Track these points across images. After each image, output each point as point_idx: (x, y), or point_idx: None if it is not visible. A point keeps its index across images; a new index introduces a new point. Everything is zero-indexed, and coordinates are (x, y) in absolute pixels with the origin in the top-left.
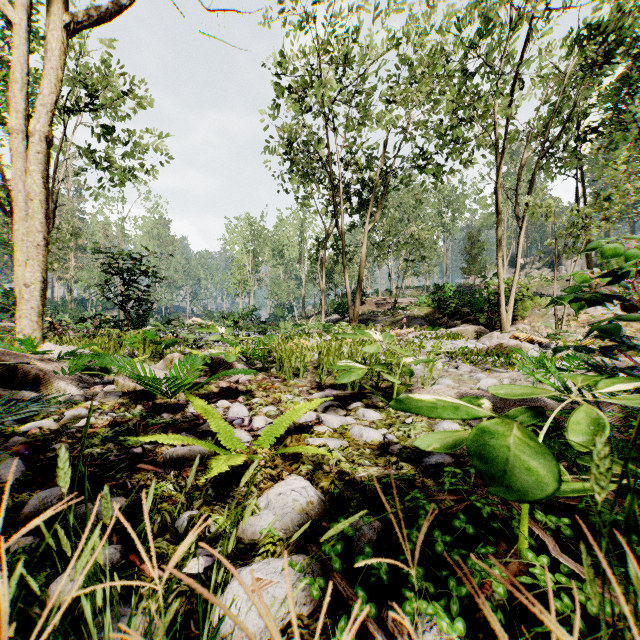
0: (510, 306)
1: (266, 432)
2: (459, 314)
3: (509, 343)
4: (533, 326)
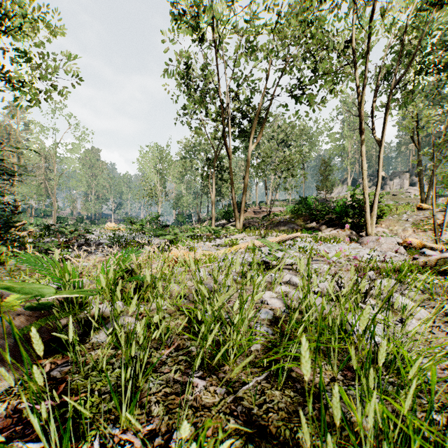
0: (374, 213)
1: None
2: (324, 219)
3: None
4: (391, 230)
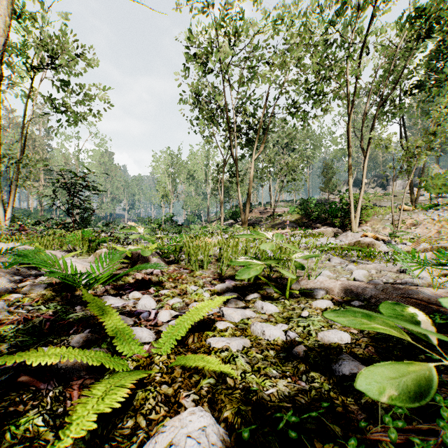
0: (357, 213)
1: (167, 333)
2: (320, 219)
3: (365, 240)
4: (374, 228)
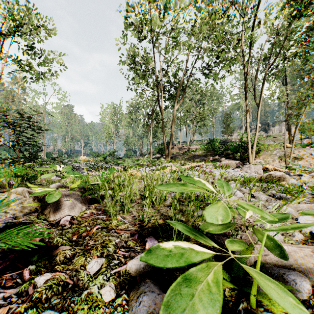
0: (254, 149)
1: None
2: (224, 154)
3: (276, 174)
4: (265, 160)
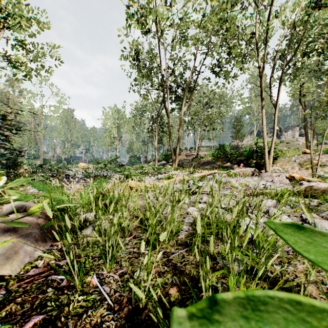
0: (271, 156)
1: None
2: (236, 161)
3: (319, 186)
4: (283, 168)
